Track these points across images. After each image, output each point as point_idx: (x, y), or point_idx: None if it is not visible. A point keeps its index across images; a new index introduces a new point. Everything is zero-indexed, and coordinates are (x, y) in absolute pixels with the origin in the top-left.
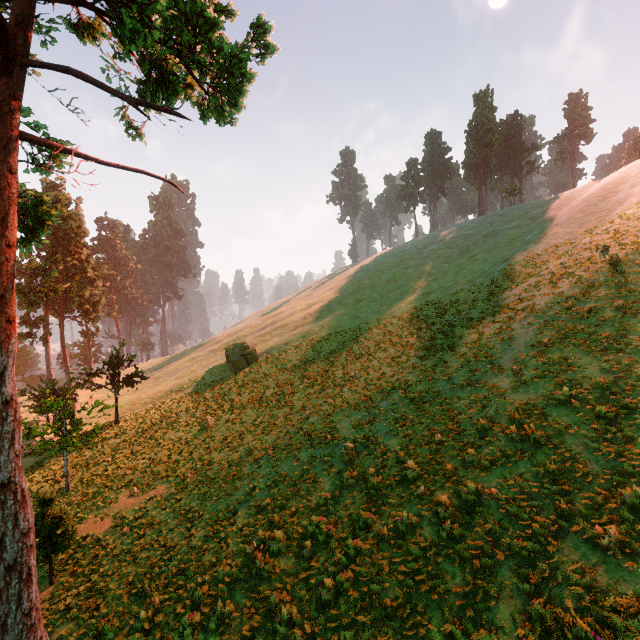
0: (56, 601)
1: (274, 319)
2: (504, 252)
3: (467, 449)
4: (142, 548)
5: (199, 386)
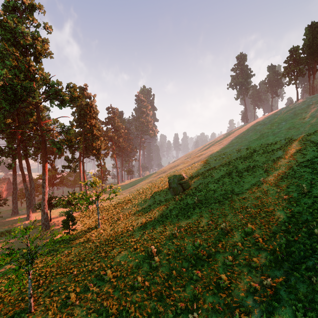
0: None
1: (198, 158)
2: None
3: None
4: None
5: (151, 203)
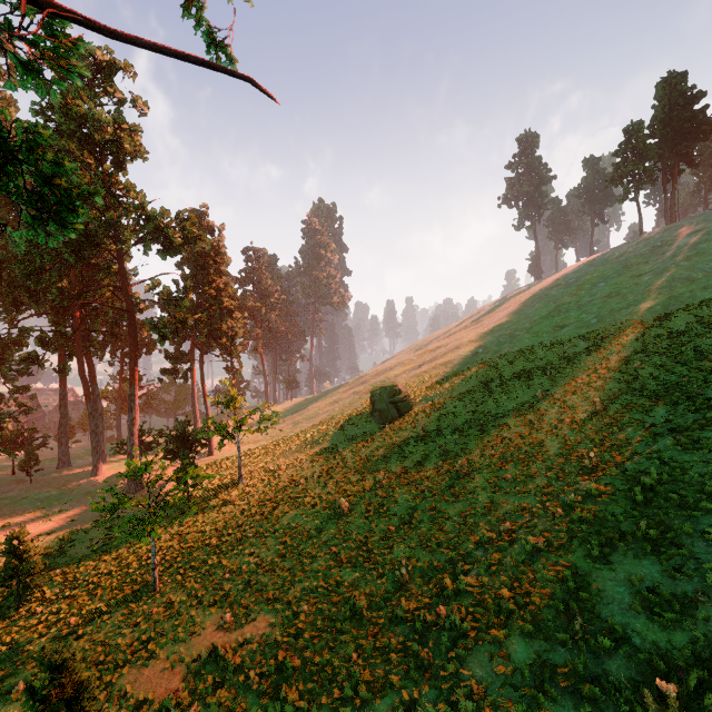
0: None
1: (433, 354)
2: None
3: None
4: None
5: (338, 440)
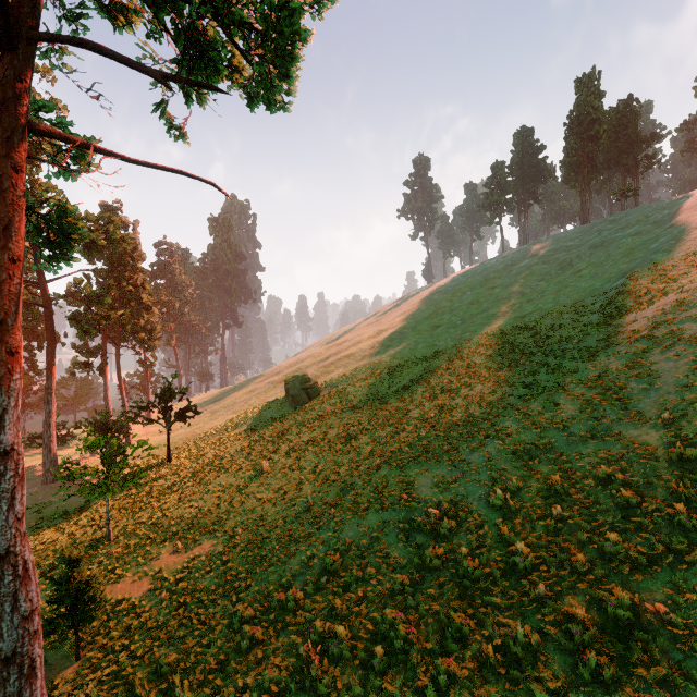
0: (79, 685)
1: (339, 348)
2: (621, 265)
3: (604, 533)
4: (179, 623)
5: (256, 422)
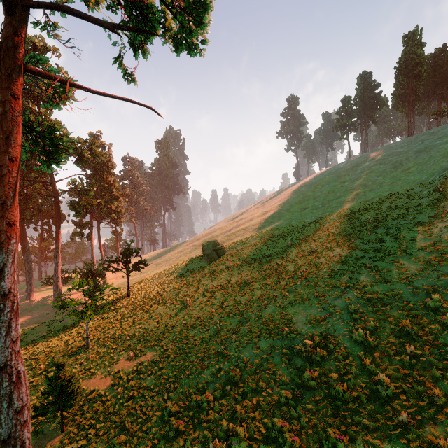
0: None
1: (238, 223)
2: (441, 163)
3: None
4: (128, 412)
5: (184, 272)
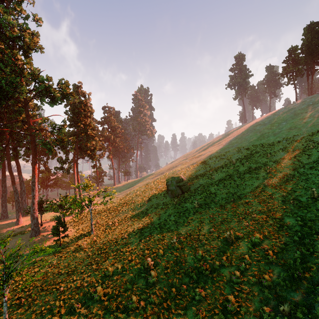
0: None
1: (197, 159)
2: None
3: None
4: None
5: (148, 206)
